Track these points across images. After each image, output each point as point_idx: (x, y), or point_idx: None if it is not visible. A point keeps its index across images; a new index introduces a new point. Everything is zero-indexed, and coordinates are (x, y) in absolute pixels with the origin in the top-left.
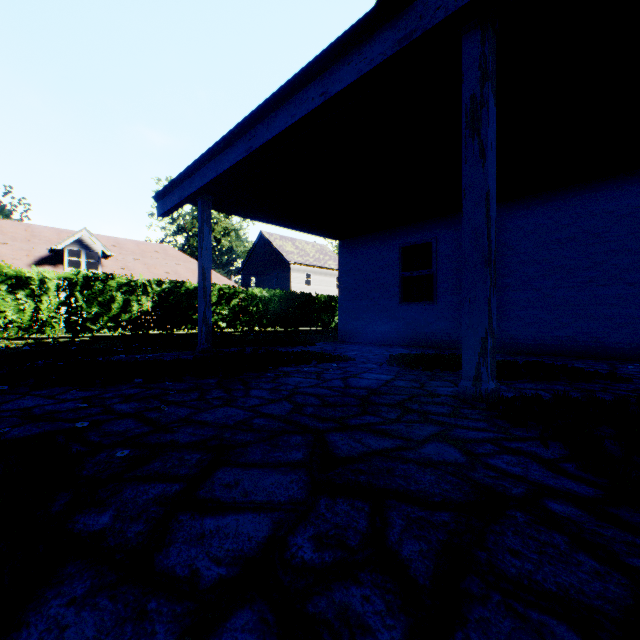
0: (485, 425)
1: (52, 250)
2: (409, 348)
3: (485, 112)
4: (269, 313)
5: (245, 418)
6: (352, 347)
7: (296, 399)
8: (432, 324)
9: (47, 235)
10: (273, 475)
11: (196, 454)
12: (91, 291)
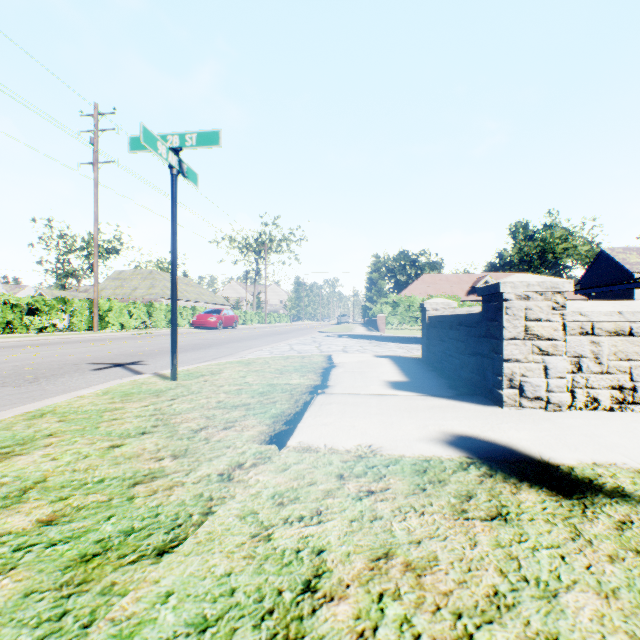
0: None
1: (472, 287)
2: None
3: None
4: None
5: None
6: None
7: None
8: None
9: (464, 279)
10: None
11: None
12: None
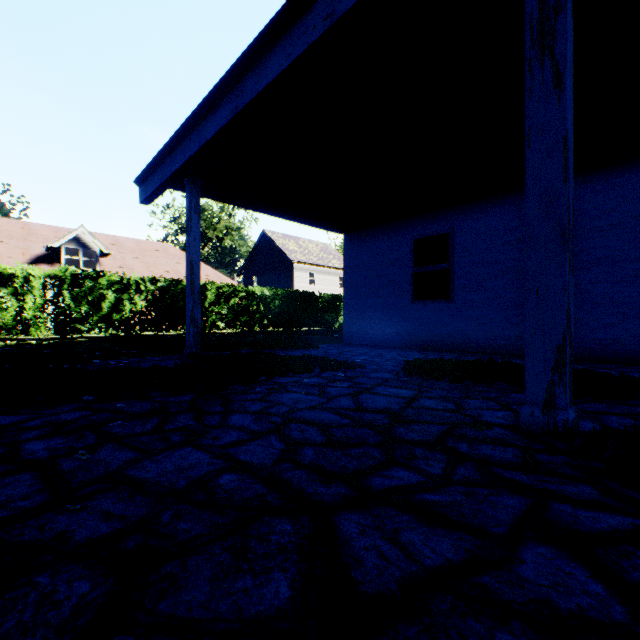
0: (595, 493)
1: (48, 248)
2: (423, 351)
3: (562, 20)
4: (270, 313)
5: (207, 473)
6: (359, 350)
7: (290, 431)
8: (448, 325)
9: (44, 233)
10: None
11: (83, 582)
12: (79, 289)
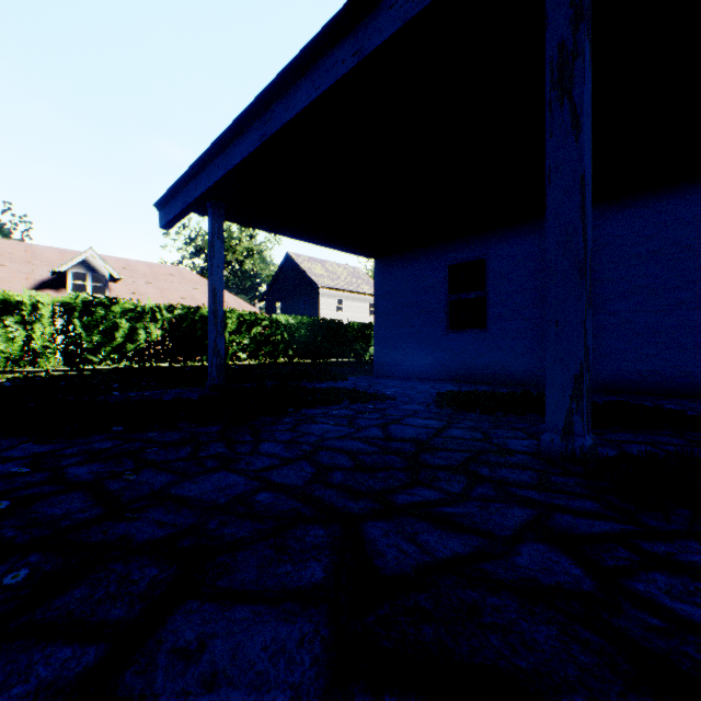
0: (596, 506)
1: (54, 273)
2: (458, 384)
3: (580, 65)
4: (295, 343)
5: (245, 492)
6: (390, 382)
7: (320, 458)
8: (484, 355)
9: (49, 256)
10: (270, 623)
11: (152, 568)
12: (91, 317)
